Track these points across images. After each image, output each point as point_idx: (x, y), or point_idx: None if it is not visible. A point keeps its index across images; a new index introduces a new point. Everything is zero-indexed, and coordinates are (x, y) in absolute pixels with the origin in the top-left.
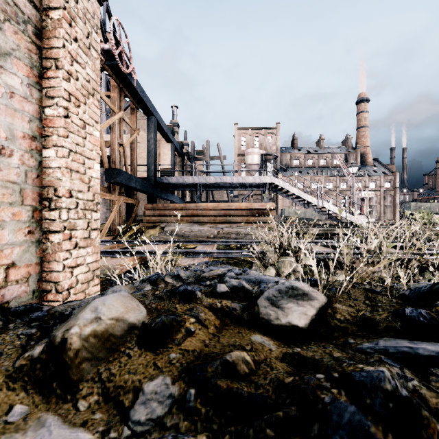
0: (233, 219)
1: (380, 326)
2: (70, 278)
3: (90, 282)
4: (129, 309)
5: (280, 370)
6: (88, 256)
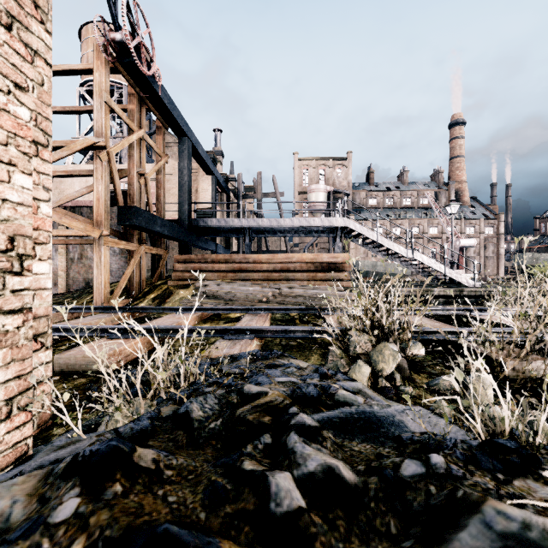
0: (294, 275)
1: None
2: None
3: None
4: None
5: None
6: None
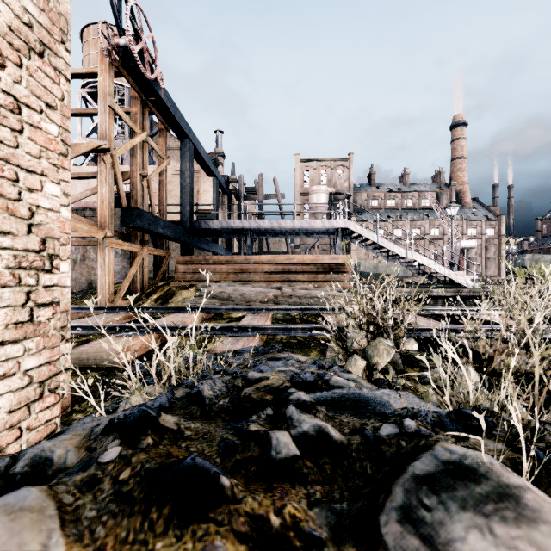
0: (295, 276)
1: None
2: None
3: (33, 405)
4: None
5: None
6: (27, 356)
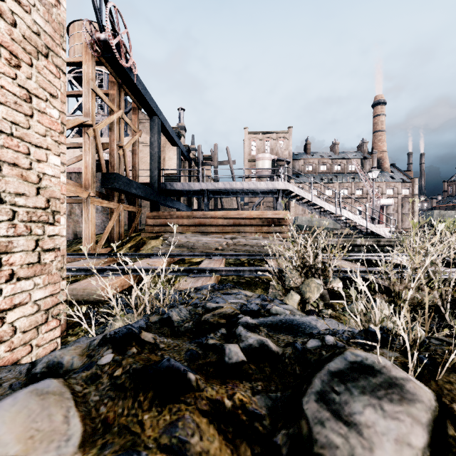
0: (244, 228)
1: None
2: None
3: (40, 328)
4: (38, 440)
5: None
6: (36, 289)
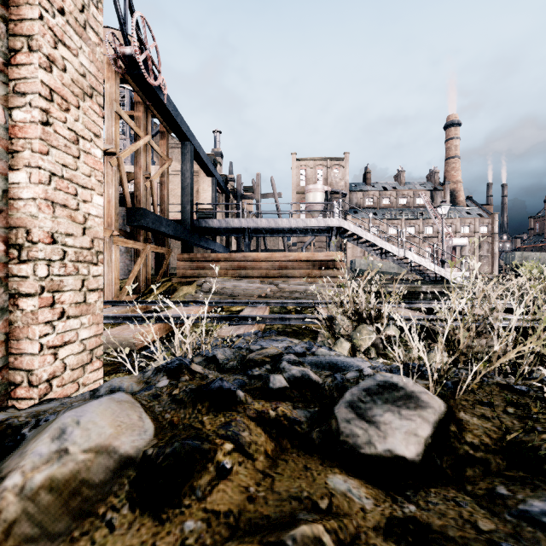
0: (291, 273)
1: None
2: (53, 363)
3: (86, 367)
4: (124, 428)
5: None
6: (82, 329)
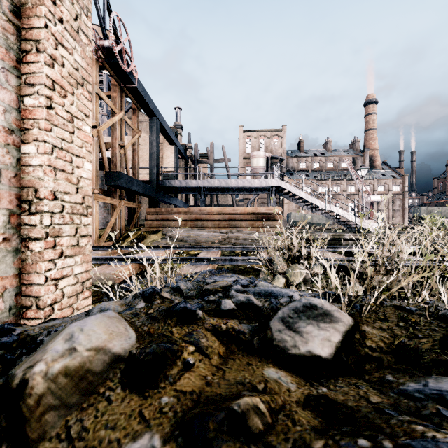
0: (238, 223)
1: (425, 358)
2: (55, 291)
3: (78, 296)
4: (115, 335)
5: (304, 425)
6: (76, 266)
